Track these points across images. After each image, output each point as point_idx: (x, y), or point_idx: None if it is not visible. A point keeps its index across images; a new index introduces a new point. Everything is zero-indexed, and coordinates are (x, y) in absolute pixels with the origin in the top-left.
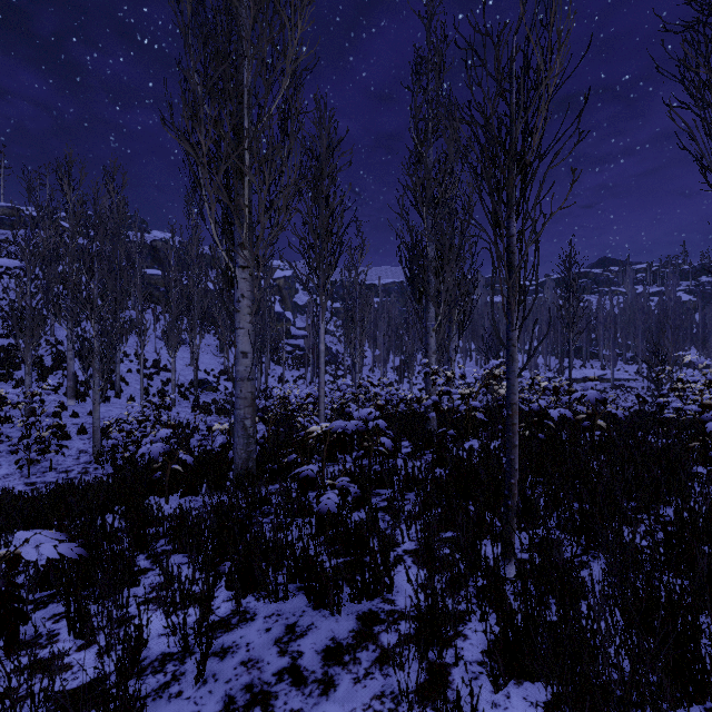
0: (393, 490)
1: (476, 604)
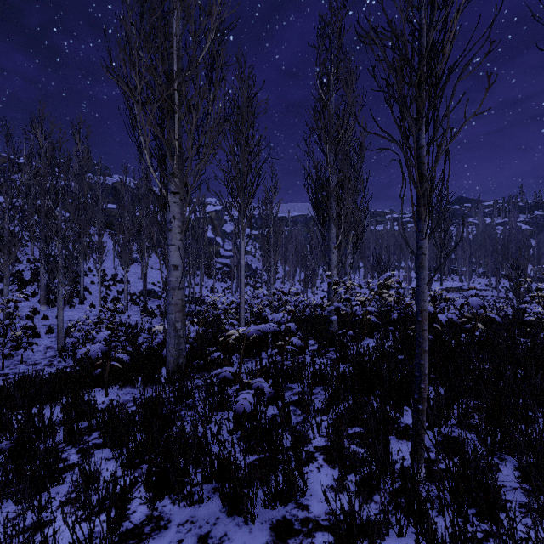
0: (303, 384)
1: (391, 513)
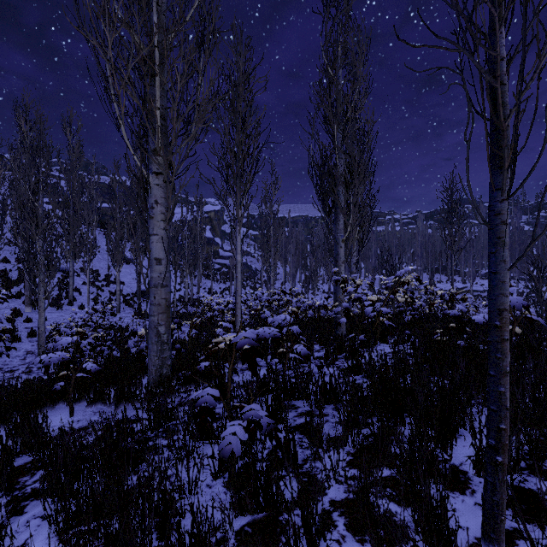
0: (309, 403)
1: None
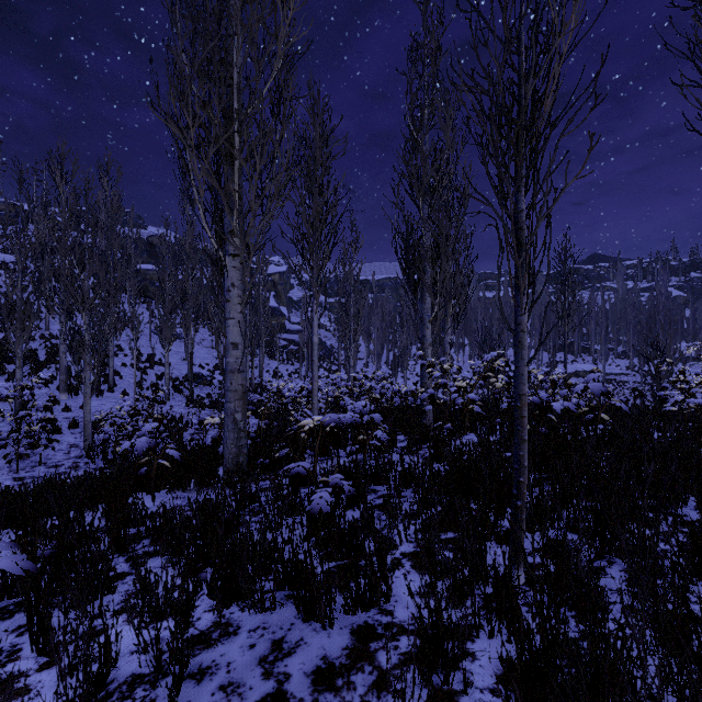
0: (389, 486)
1: (484, 617)
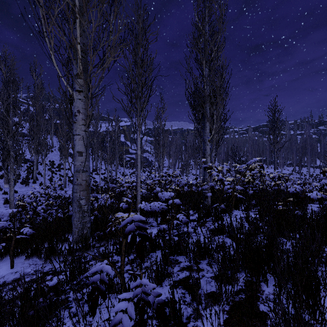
0: (189, 259)
1: None
